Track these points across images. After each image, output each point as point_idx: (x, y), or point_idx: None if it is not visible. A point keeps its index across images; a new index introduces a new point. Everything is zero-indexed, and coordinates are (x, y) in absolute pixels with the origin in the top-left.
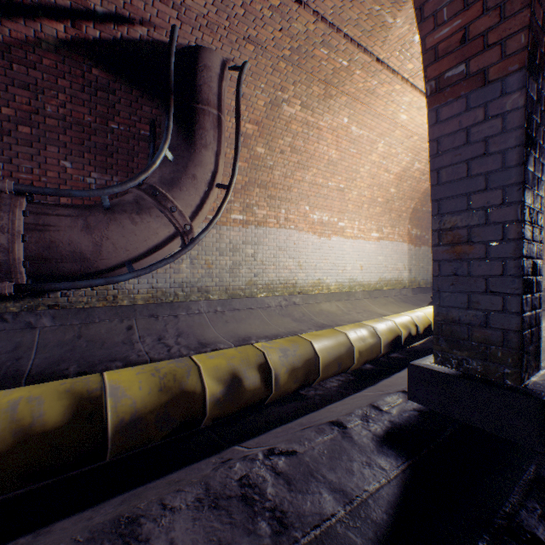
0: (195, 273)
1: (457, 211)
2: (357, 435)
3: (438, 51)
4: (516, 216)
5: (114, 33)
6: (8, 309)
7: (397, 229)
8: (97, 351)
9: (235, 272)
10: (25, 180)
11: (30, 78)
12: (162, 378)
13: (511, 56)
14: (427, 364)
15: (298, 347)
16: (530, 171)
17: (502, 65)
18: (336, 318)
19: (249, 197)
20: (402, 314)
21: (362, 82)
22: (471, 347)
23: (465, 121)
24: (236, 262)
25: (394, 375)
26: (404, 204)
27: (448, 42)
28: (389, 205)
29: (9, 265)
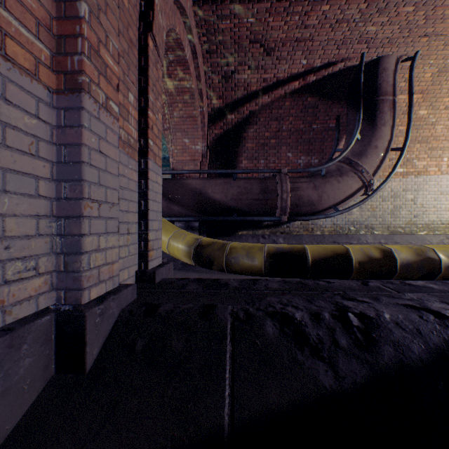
0: (362, 215)
1: None
2: None
3: None
4: None
5: (323, 74)
6: (265, 233)
7: None
8: None
9: (395, 214)
10: (271, 167)
11: (277, 115)
12: (414, 250)
13: None
14: None
15: None
16: None
17: None
18: None
19: (409, 153)
20: None
21: None
22: None
23: None
24: (396, 206)
25: None
26: None
27: None
28: None
29: (285, 208)
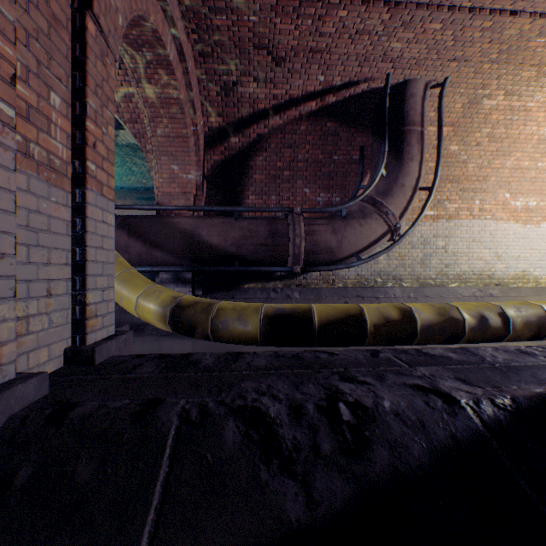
0: (390, 264)
1: None
2: None
3: None
4: None
5: (344, 95)
6: (277, 286)
7: None
8: None
9: (425, 263)
10: (285, 205)
11: (292, 141)
12: (437, 309)
13: None
14: None
15: (529, 307)
16: None
17: None
18: None
19: (440, 194)
20: None
21: None
22: None
23: None
24: (426, 254)
25: None
26: None
27: None
28: None
29: (298, 256)
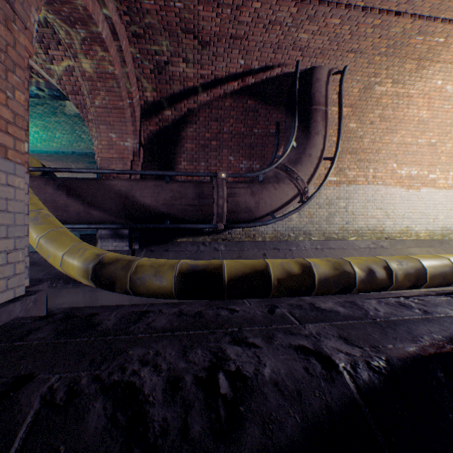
0: (301, 221)
1: None
2: None
3: None
4: None
5: (262, 77)
6: (206, 240)
7: None
8: None
9: (330, 221)
10: (213, 170)
11: (218, 115)
12: (333, 264)
13: None
14: None
15: (408, 261)
16: None
17: None
18: None
19: (342, 163)
20: None
21: None
22: None
23: None
24: (330, 213)
25: None
26: None
27: None
28: None
29: (222, 214)
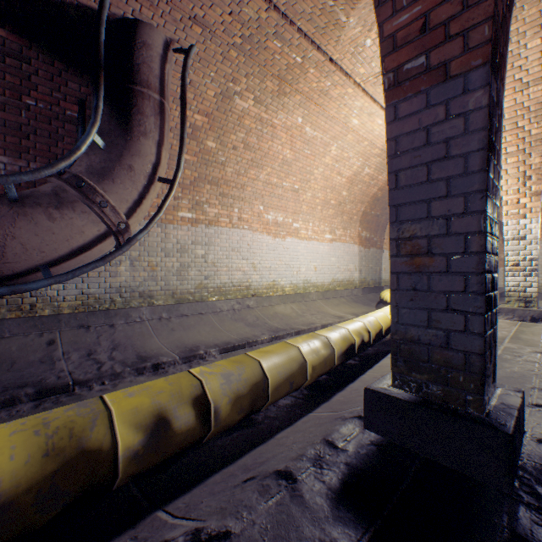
0: (136, 276)
1: (417, 219)
2: (309, 492)
3: (396, 40)
4: (479, 227)
5: None
6: None
7: (349, 231)
8: (3, 374)
9: (183, 275)
10: None
11: None
12: (50, 436)
13: (474, 49)
14: (385, 389)
15: (244, 369)
16: (491, 178)
17: (465, 59)
18: (291, 321)
19: (200, 194)
20: (355, 320)
21: (316, 81)
22: (431, 369)
23: (425, 119)
24: (184, 264)
25: (348, 386)
26: (355, 207)
27: (407, 30)
28: (342, 208)
29: None
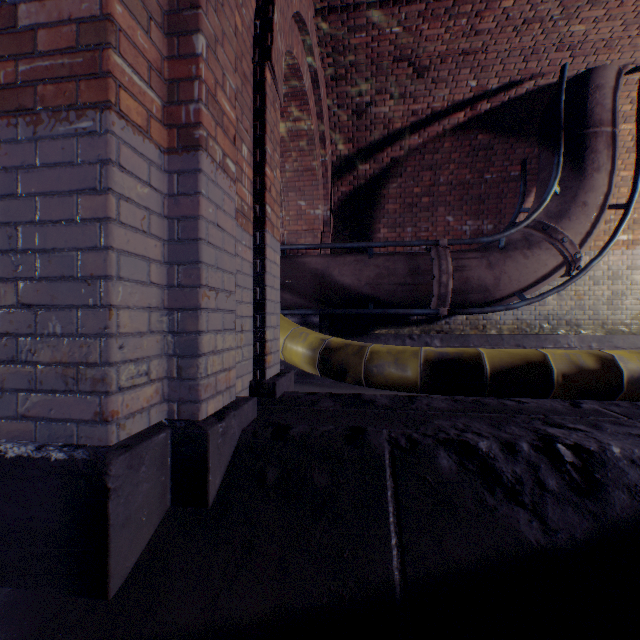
0: (561, 305)
1: None
2: None
3: None
4: None
5: (501, 99)
6: (413, 332)
7: None
8: None
9: (614, 304)
10: (422, 237)
11: (432, 162)
12: None
13: None
14: None
15: None
16: None
17: None
18: None
19: (637, 211)
20: None
21: None
22: None
23: None
24: (615, 292)
25: None
26: None
27: None
28: None
29: (444, 296)
